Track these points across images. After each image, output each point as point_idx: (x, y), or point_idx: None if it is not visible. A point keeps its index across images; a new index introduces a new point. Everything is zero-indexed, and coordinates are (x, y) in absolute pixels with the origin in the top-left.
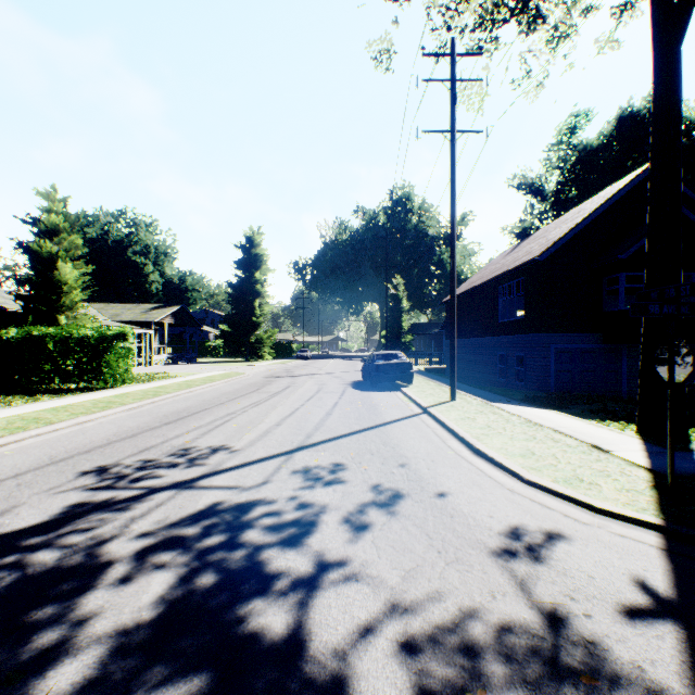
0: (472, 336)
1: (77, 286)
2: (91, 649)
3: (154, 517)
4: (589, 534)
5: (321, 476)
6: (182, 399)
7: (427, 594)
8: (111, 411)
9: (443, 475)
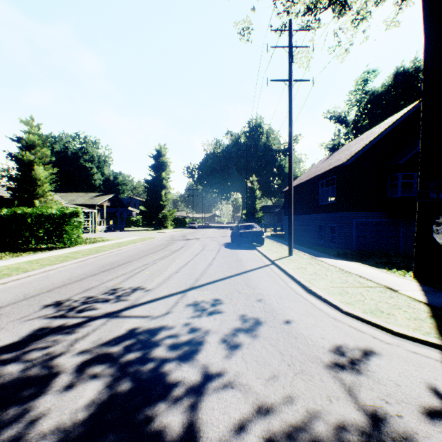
0: (302, 213)
1: (47, 181)
2: None
3: (91, 338)
4: (392, 352)
5: (206, 308)
6: (114, 254)
7: (282, 399)
8: (67, 262)
9: (288, 307)
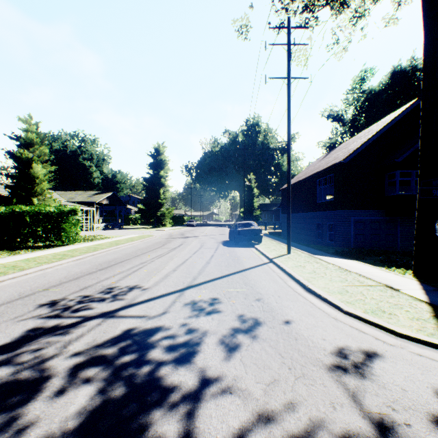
0: (299, 211)
1: (45, 179)
2: None
3: (85, 340)
4: (396, 354)
5: (203, 307)
6: (112, 252)
7: (284, 405)
8: (64, 261)
9: (287, 307)
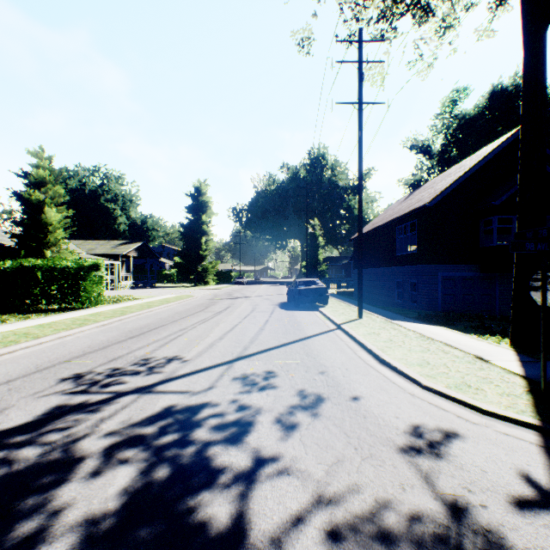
0: (375, 266)
1: (60, 226)
2: (64, 538)
3: (120, 418)
4: (479, 433)
5: (257, 382)
6: (144, 317)
7: (347, 487)
8: (86, 327)
9: (356, 381)
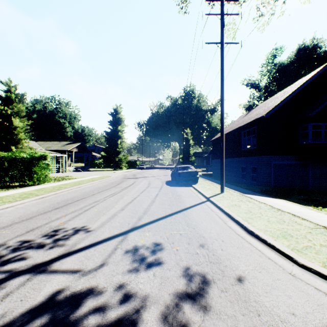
0: (227, 157)
1: (22, 131)
2: None
3: None
4: None
5: (145, 257)
6: (73, 191)
7: None
8: (27, 200)
9: (234, 256)
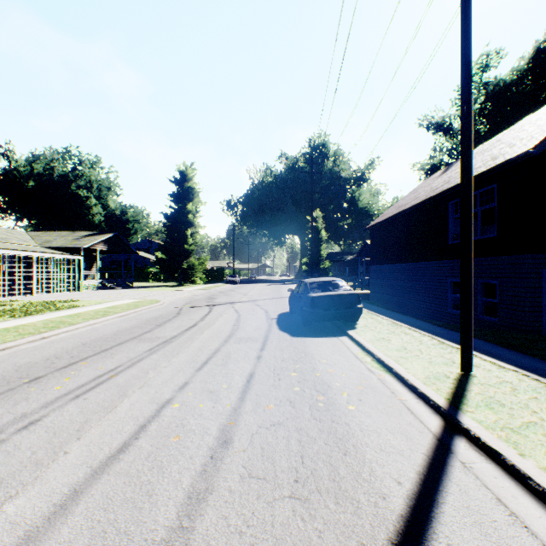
0: (407, 260)
1: None
2: None
3: None
4: None
5: None
6: None
7: None
8: None
9: None
